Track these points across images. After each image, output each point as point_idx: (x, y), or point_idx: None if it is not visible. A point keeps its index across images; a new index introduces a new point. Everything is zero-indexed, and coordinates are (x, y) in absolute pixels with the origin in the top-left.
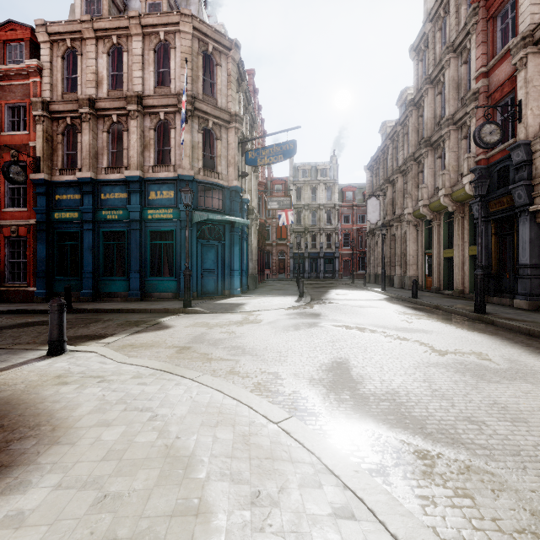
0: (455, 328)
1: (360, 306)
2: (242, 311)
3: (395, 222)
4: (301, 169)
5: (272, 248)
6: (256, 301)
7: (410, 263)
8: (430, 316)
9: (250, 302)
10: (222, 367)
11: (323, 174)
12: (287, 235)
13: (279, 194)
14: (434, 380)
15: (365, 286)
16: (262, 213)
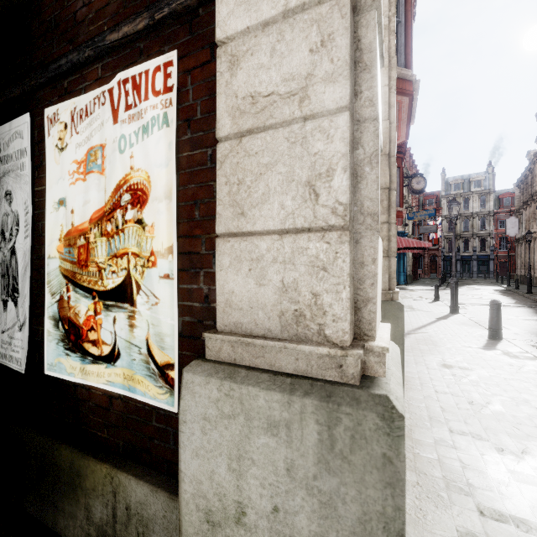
0: (498, 296)
1: (470, 291)
2: (407, 290)
3: (528, 236)
4: (453, 183)
5: (423, 252)
6: (413, 287)
7: (536, 268)
8: (499, 294)
9: (410, 287)
10: (408, 295)
11: (477, 184)
12: (438, 241)
13: (431, 207)
14: (460, 298)
15: (502, 284)
16: (415, 233)
